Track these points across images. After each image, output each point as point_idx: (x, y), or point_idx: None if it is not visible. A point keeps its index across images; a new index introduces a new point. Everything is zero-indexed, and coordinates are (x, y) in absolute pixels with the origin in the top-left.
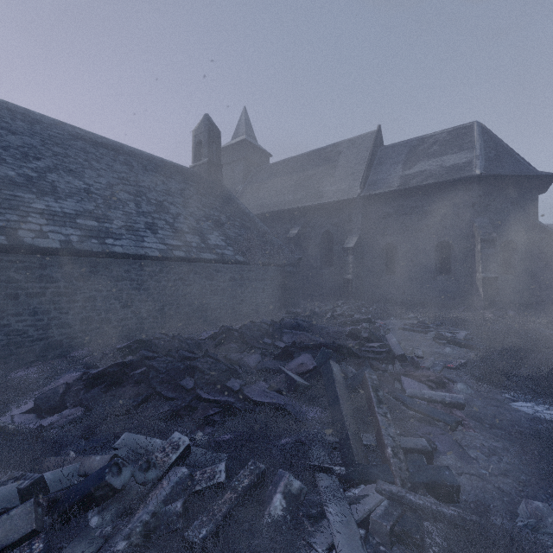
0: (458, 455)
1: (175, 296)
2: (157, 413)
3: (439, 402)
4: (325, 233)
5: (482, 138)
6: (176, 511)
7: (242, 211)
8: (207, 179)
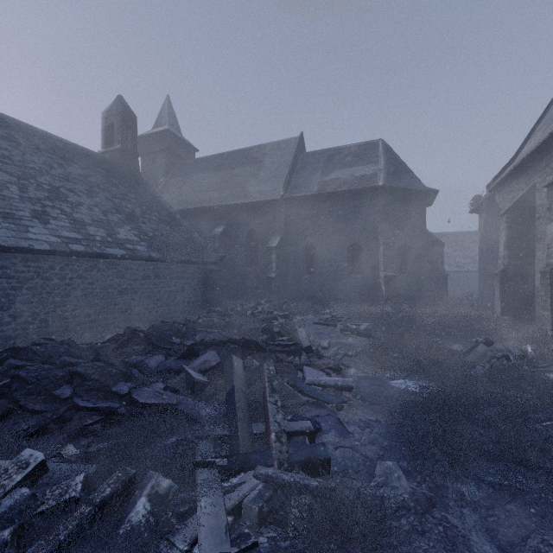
0: (338, 432)
1: (72, 296)
2: (17, 430)
3: (332, 386)
4: (250, 232)
5: (385, 154)
6: (2, 540)
7: (161, 205)
8: (121, 167)
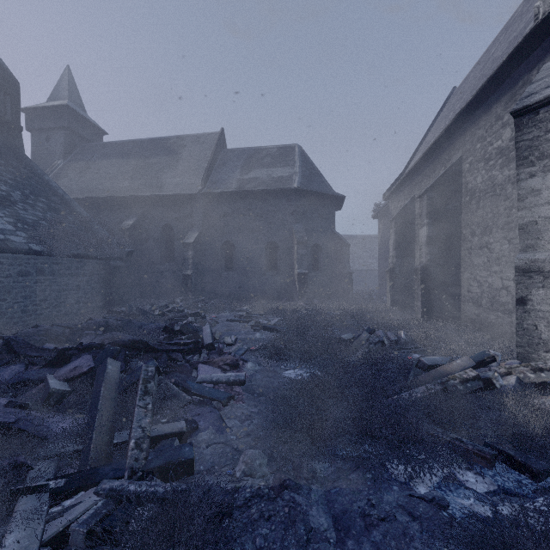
0: (216, 428)
1: None
2: None
3: (224, 382)
4: (166, 227)
5: (301, 159)
6: None
7: (52, 190)
8: None
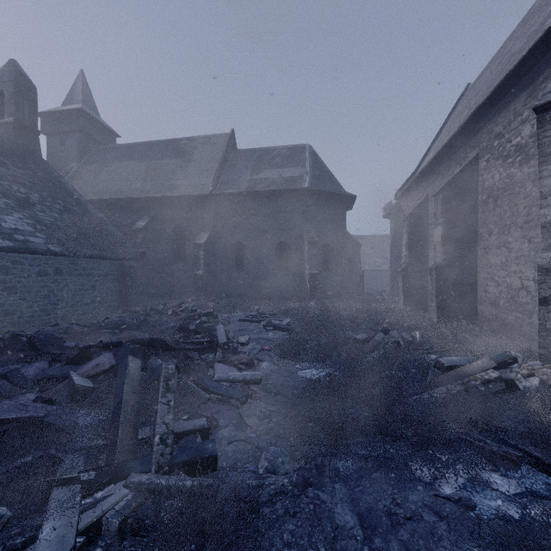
0: (236, 426)
1: None
2: None
3: (241, 381)
4: (177, 228)
5: (311, 159)
6: None
7: (68, 192)
8: (14, 144)
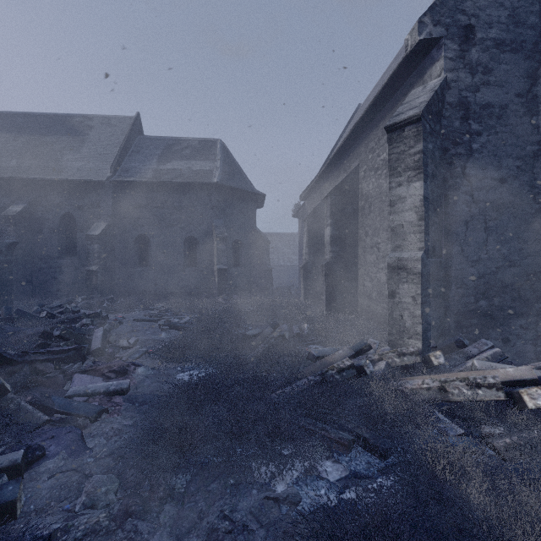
0: (70, 452)
1: None
2: None
3: (102, 393)
4: (66, 216)
5: (223, 154)
6: None
7: None
8: None
